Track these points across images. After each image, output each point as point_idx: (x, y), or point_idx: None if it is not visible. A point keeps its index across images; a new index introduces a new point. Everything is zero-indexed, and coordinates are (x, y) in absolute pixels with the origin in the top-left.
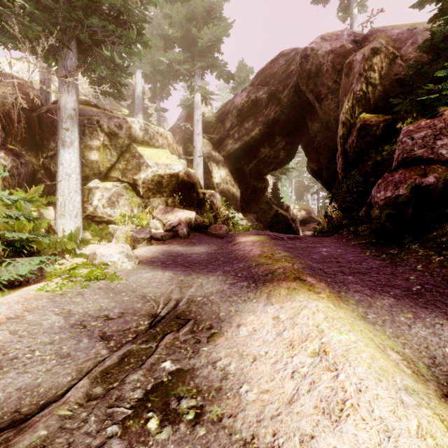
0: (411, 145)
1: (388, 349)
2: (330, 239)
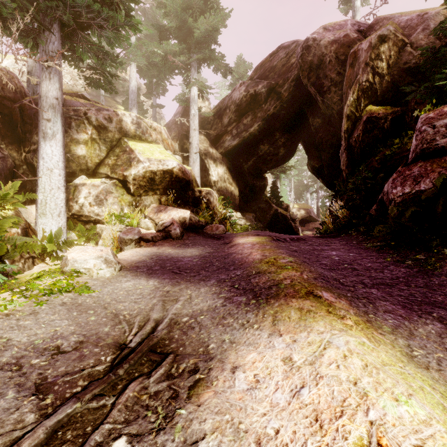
0: (432, 135)
1: None
2: (338, 241)
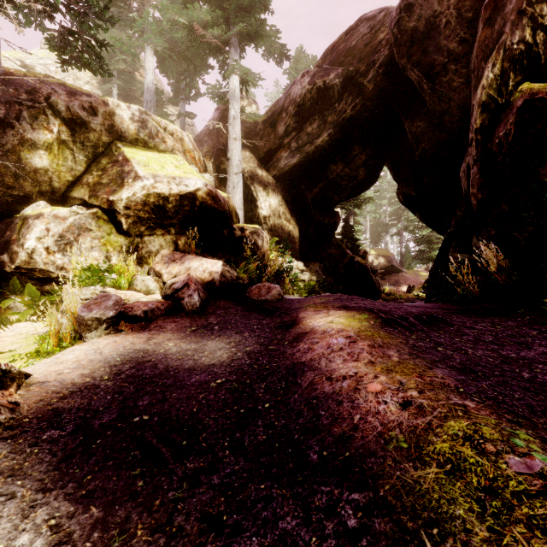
0: None
1: None
2: (534, 329)
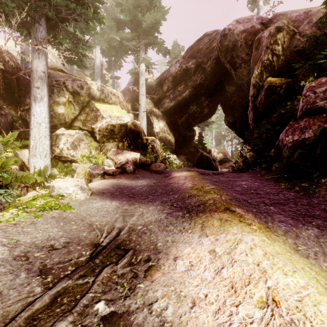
0: (314, 98)
1: None
2: (247, 174)
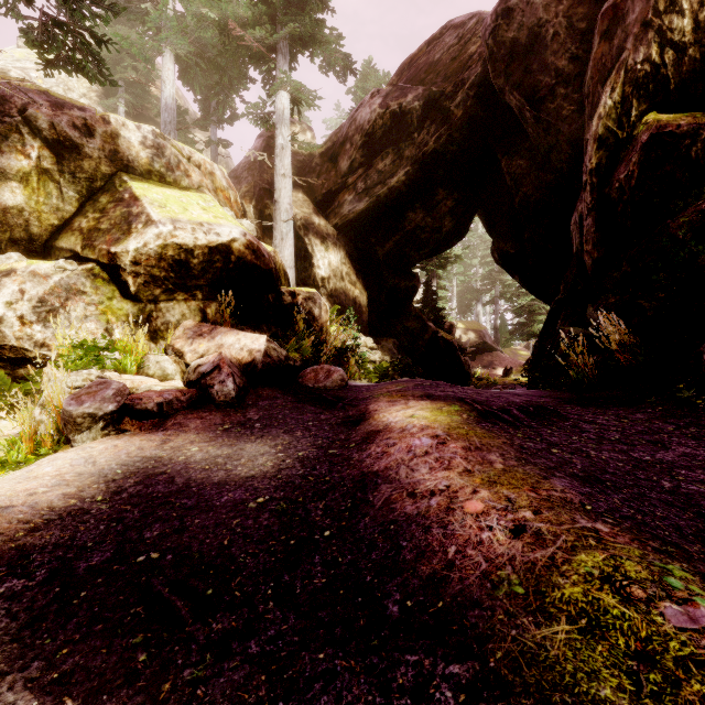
0: None
1: None
2: (669, 424)
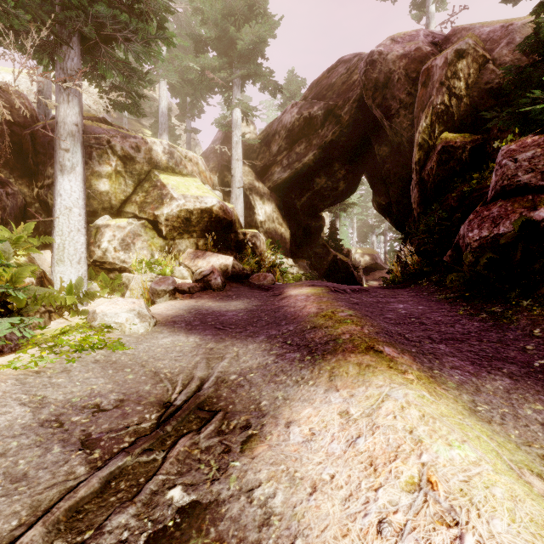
0: (513, 170)
1: (525, 472)
2: (407, 292)
